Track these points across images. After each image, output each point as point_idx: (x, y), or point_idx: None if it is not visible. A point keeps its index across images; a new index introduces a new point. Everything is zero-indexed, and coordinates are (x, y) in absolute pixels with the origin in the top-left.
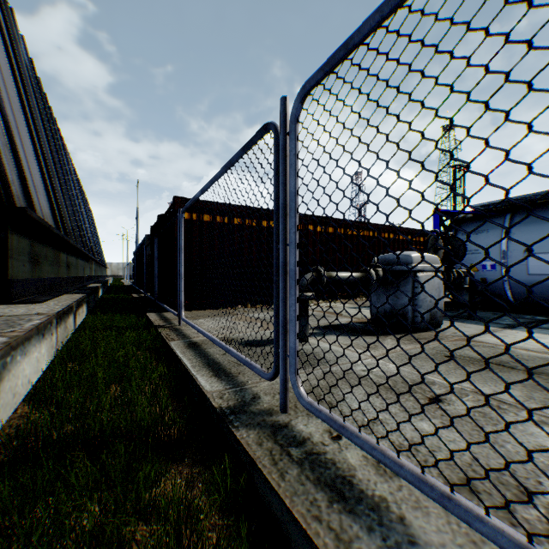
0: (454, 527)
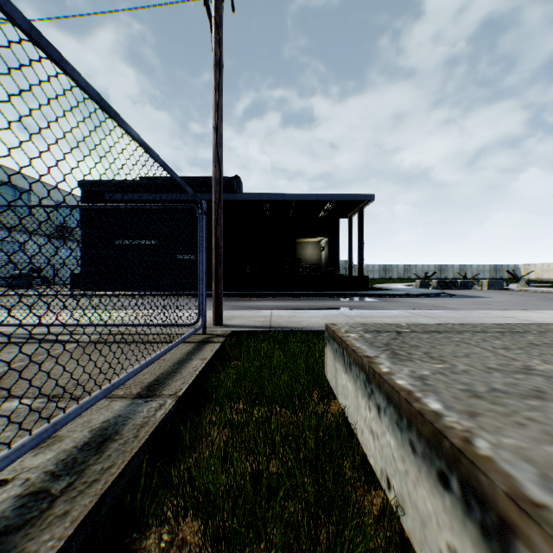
0: (97, 412)
